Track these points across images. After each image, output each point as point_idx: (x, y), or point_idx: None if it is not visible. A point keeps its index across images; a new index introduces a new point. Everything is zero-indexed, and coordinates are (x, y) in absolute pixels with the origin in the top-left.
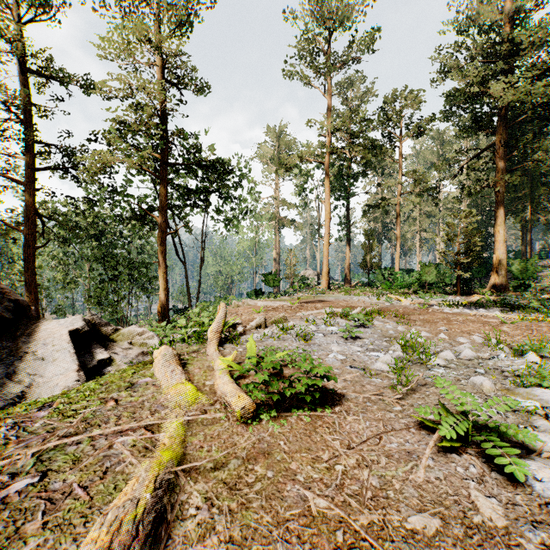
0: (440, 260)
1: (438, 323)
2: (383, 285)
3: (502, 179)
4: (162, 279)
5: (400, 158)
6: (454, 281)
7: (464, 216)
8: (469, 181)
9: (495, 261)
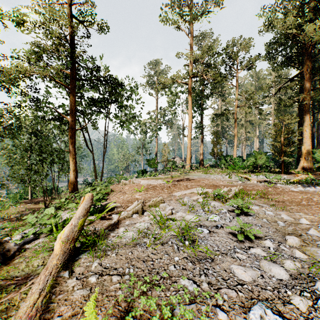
0: (270, 150)
1: (312, 207)
2: (229, 167)
3: (308, 95)
4: (72, 163)
5: (237, 83)
6: (270, 164)
7: (288, 119)
8: (276, 102)
9: (303, 151)
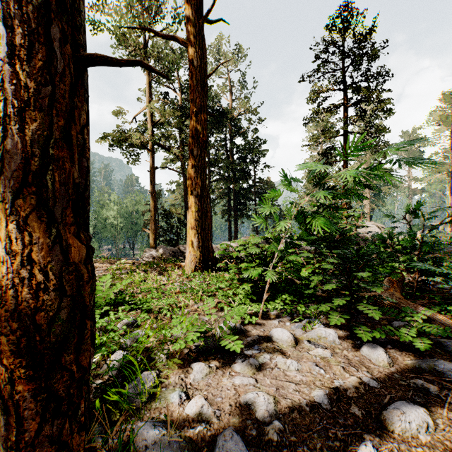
0: None
1: None
2: None
3: None
4: None
5: None
6: None
7: None
8: None
9: None
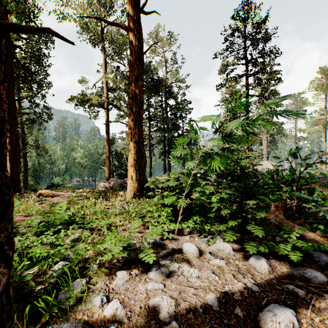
0: None
1: None
2: None
3: None
4: None
5: None
6: None
7: None
8: None
9: None
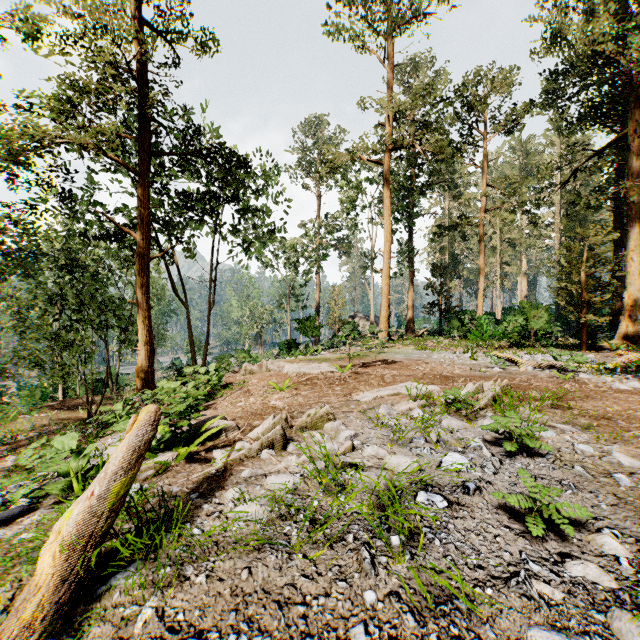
0: (558, 299)
1: None
2: (470, 336)
3: (637, 184)
4: (143, 327)
5: (485, 161)
6: (554, 328)
7: (595, 234)
8: (563, 201)
9: (626, 301)
